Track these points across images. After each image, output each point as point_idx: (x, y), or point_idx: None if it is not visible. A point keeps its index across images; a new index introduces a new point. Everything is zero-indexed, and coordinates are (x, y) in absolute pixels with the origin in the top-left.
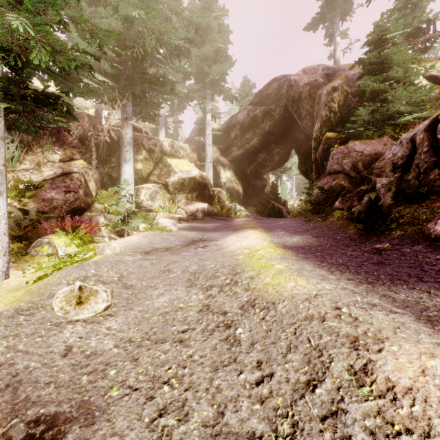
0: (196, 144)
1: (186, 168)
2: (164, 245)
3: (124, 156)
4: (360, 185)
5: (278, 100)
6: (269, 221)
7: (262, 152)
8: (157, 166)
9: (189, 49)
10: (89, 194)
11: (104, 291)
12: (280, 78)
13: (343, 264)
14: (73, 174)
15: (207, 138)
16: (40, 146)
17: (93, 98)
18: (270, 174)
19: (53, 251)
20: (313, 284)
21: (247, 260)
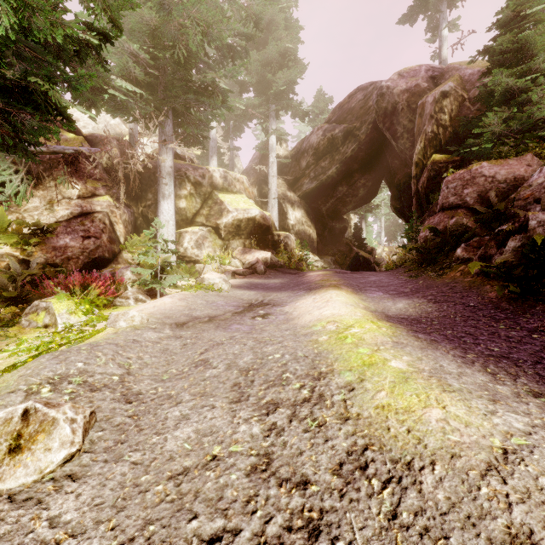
0: (256, 175)
1: (243, 205)
2: (208, 311)
3: (162, 190)
4: (493, 224)
5: (363, 115)
6: (355, 275)
7: (343, 184)
8: (206, 204)
9: (246, 48)
10: (116, 241)
11: (70, 420)
12: (366, 87)
13: (504, 356)
14: (95, 215)
15: (271, 167)
16: (53, 179)
17: (122, 116)
18: (352, 214)
19: (51, 320)
20: (482, 415)
21: (335, 347)
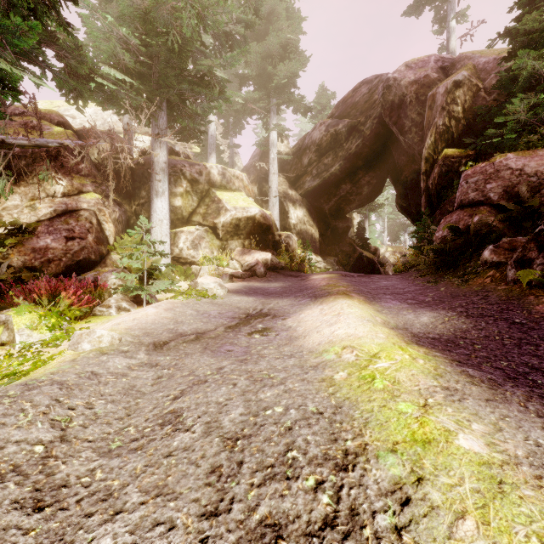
0: (256, 173)
1: (242, 204)
2: (197, 325)
3: (156, 187)
4: (525, 222)
5: (368, 110)
6: (363, 279)
7: (346, 182)
8: (203, 202)
9: (246, 36)
10: (104, 241)
11: None
12: (371, 80)
13: None
14: (81, 213)
15: (272, 164)
16: (36, 174)
17: (113, 108)
18: (354, 213)
19: (9, 337)
20: None
21: (360, 395)
